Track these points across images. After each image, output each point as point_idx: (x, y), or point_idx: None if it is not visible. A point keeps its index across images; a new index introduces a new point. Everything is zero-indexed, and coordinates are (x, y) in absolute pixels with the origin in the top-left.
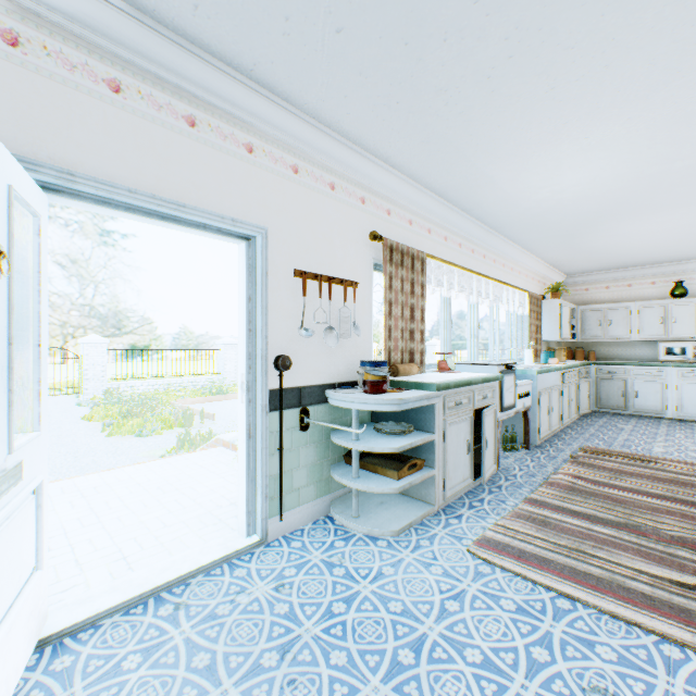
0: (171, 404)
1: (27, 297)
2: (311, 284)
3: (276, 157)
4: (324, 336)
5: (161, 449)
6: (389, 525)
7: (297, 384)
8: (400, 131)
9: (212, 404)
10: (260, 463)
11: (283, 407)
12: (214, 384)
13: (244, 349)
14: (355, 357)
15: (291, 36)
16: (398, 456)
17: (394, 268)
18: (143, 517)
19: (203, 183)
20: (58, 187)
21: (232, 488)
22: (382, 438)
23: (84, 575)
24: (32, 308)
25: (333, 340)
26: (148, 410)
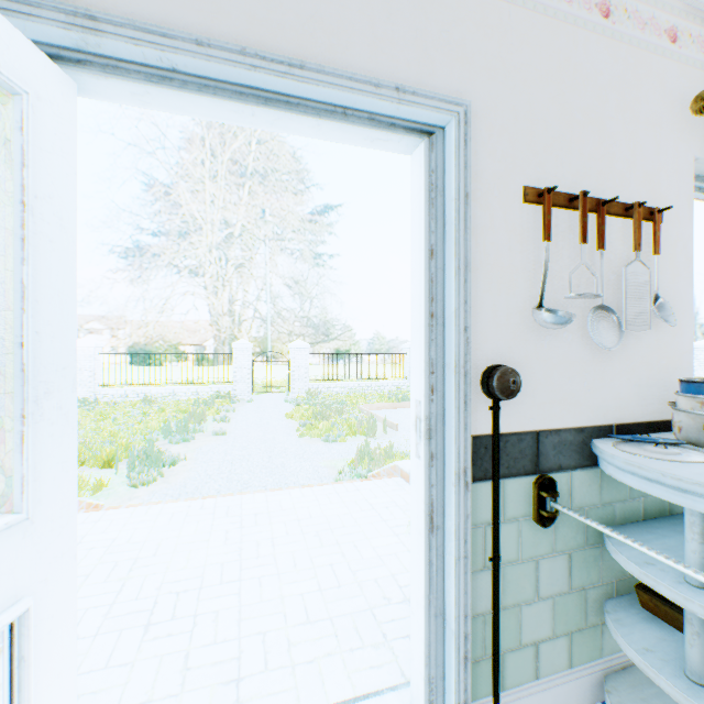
0: (357, 407)
1: (5, 252)
2: (558, 217)
3: None
4: (588, 326)
5: (342, 459)
6: None
7: (528, 425)
8: None
9: (396, 411)
10: (452, 588)
11: (499, 472)
12: (400, 389)
13: (419, 353)
14: (653, 370)
15: None
16: None
17: None
18: (285, 587)
19: (339, 21)
20: (81, 56)
21: (406, 562)
22: None
23: (178, 702)
24: (12, 273)
25: (607, 335)
26: (336, 413)
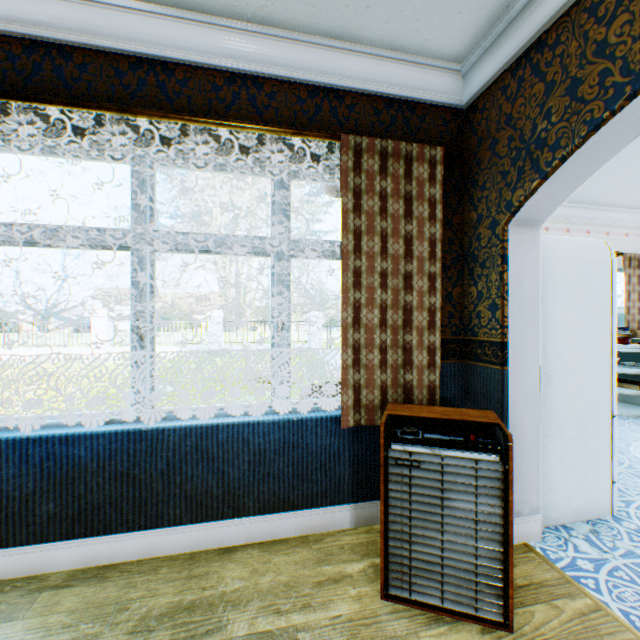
0: None
1: None
2: None
3: (557, 228)
4: None
5: None
6: (632, 413)
7: None
8: (639, 198)
9: None
10: None
11: None
12: None
13: None
14: None
15: (580, 189)
16: (636, 382)
17: (630, 270)
18: None
19: None
20: None
21: None
22: (626, 368)
23: None
24: None
25: None
26: None
